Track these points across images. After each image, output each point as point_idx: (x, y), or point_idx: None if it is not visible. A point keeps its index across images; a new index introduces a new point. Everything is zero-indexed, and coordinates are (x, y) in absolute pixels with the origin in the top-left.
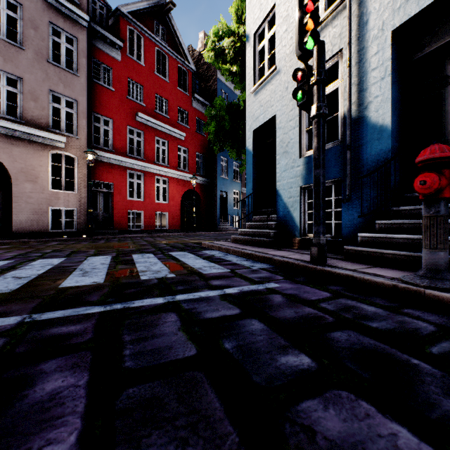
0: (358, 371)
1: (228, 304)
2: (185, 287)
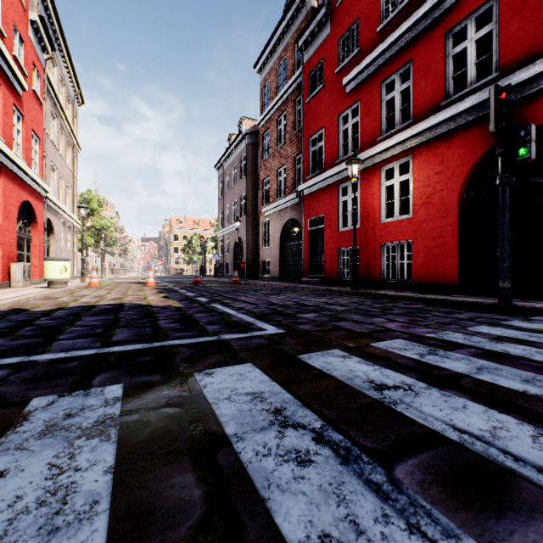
0: (61, 327)
1: (56, 345)
2: (64, 365)
